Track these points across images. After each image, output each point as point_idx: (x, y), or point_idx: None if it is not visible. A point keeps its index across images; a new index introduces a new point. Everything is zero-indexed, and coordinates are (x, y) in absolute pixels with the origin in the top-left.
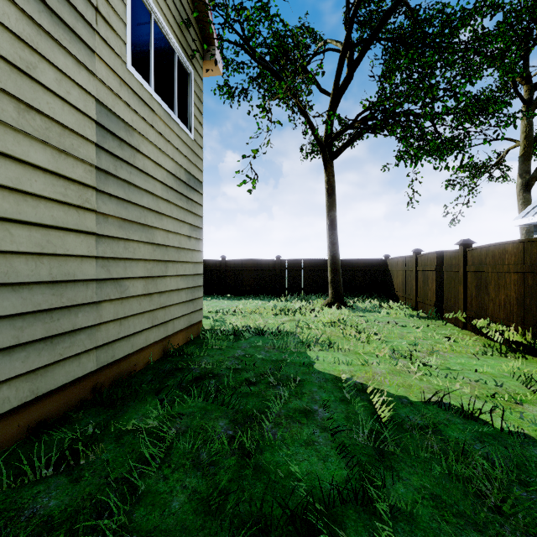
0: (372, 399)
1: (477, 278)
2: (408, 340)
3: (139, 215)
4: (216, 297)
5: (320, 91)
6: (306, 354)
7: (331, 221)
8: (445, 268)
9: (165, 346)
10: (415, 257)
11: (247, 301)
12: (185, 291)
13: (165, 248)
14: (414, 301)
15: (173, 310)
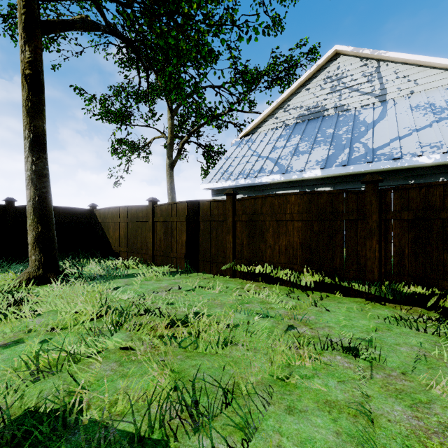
0: None
1: (251, 227)
2: (242, 311)
3: None
4: None
5: None
6: None
7: (36, 136)
8: (204, 218)
9: None
10: (152, 206)
11: None
12: None
13: None
14: (150, 256)
15: None
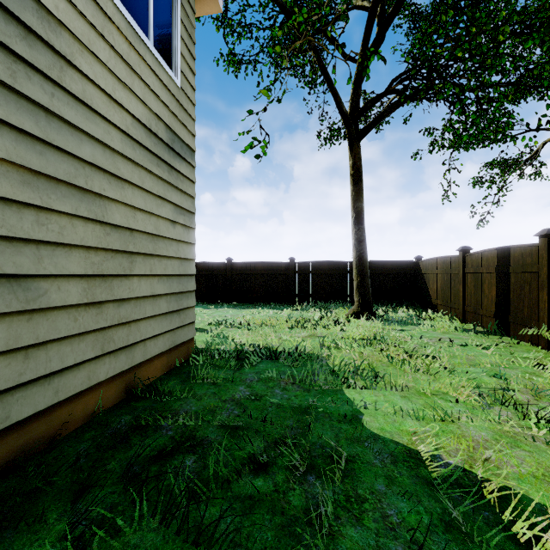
0: (513, 527)
1: None
2: (483, 368)
3: (73, 171)
4: (220, 305)
5: (344, 57)
6: (344, 395)
7: (357, 214)
8: (514, 269)
9: (130, 382)
10: (463, 256)
11: (256, 310)
12: (167, 298)
13: (130, 233)
14: (460, 311)
15: (144, 326)
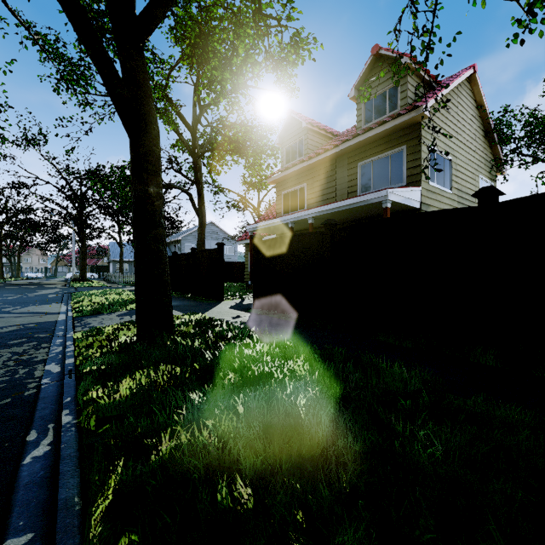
0: None
1: None
2: None
3: None
4: None
5: None
6: None
7: None
8: None
9: None
10: None
11: None
12: None
13: None
14: None
15: None
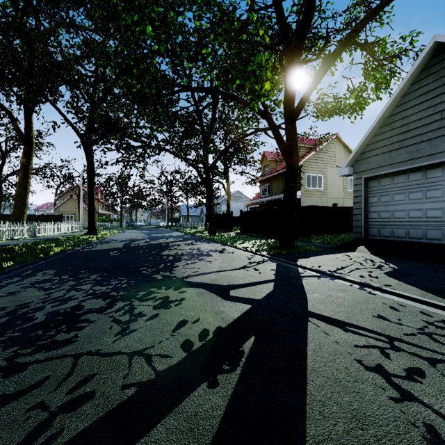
0: None
1: None
2: None
3: None
4: None
5: None
6: None
7: None
8: None
9: None
10: None
11: None
12: None
13: None
14: None
15: None
